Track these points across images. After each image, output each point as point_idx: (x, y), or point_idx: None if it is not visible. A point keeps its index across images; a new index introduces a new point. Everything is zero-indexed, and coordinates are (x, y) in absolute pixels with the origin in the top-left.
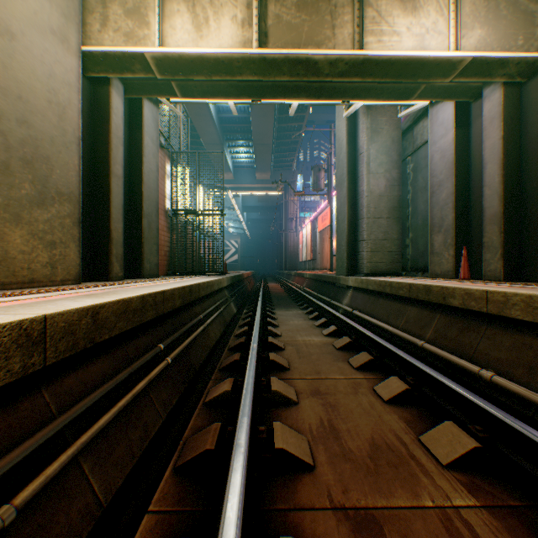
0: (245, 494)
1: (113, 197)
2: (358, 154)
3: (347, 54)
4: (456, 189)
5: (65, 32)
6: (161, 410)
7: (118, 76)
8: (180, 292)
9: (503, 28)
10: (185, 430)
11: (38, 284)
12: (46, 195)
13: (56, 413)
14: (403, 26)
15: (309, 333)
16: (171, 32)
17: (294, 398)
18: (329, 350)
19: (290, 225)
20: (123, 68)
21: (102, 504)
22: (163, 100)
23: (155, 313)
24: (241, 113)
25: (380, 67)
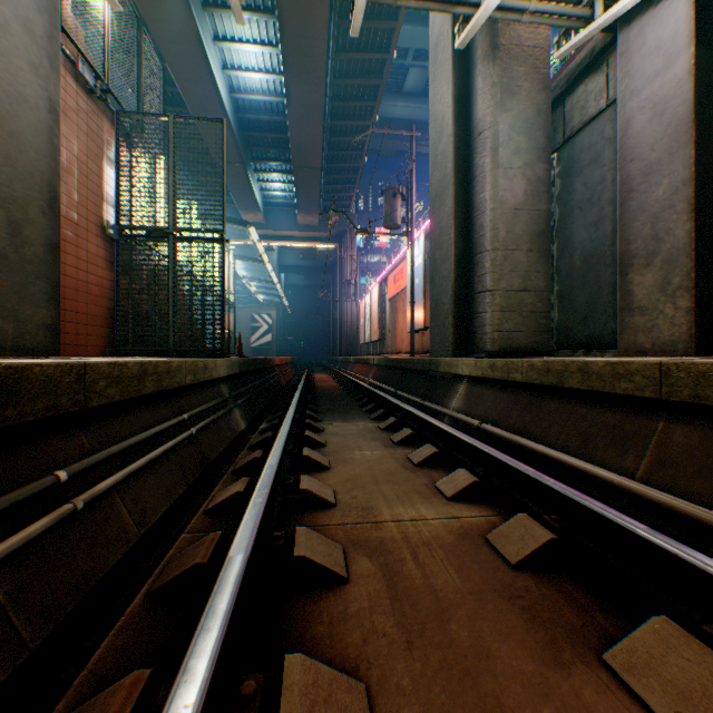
0: None
1: None
2: (475, 135)
3: None
4: (697, 172)
5: None
6: None
7: None
8: None
9: None
10: None
11: None
12: None
13: None
14: None
15: (406, 490)
16: None
17: None
18: (490, 573)
19: (347, 291)
20: None
21: None
22: None
23: None
24: (273, 115)
25: None
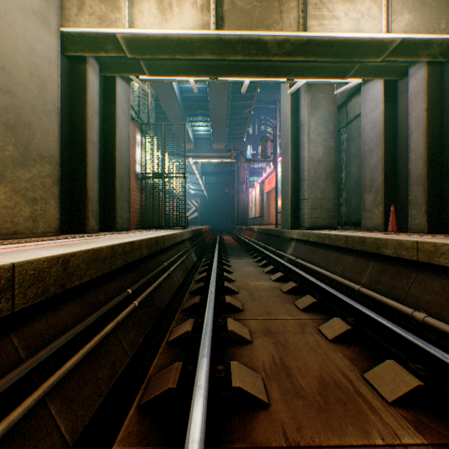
0: (205, 440)
1: (89, 160)
2: (300, 125)
3: (293, 35)
4: (385, 155)
5: (45, 14)
6: (128, 349)
7: (93, 54)
8: (147, 242)
9: (428, 13)
10: (150, 367)
11: (20, 236)
12: (28, 157)
13: (24, 356)
14: (342, 11)
15: (259, 278)
16: (140, 16)
17: (248, 337)
18: (277, 293)
19: (241, 187)
20: (98, 48)
21: (67, 444)
22: (133, 78)
23: (123, 261)
24: (200, 93)
25: (321, 47)
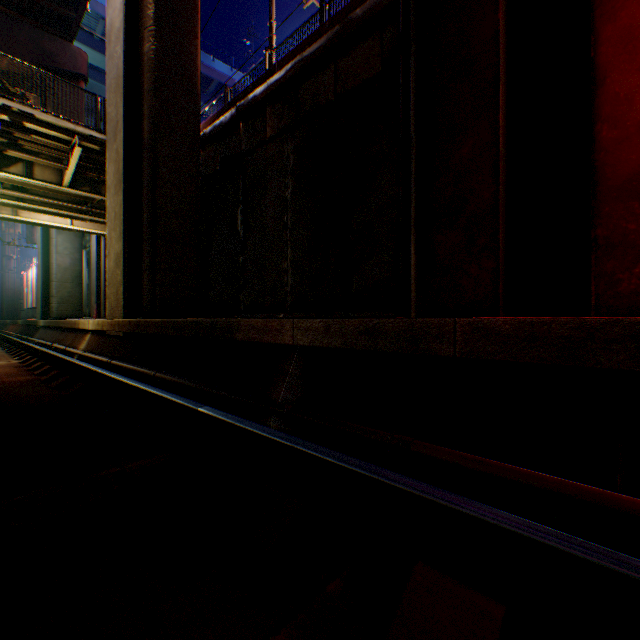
0: None
1: None
2: (52, 238)
3: (10, 217)
4: (99, 275)
5: None
6: None
7: None
8: None
9: None
10: None
11: None
12: None
13: None
14: None
15: None
16: None
17: None
18: None
19: (9, 264)
20: None
21: None
22: None
23: None
24: None
25: (32, 223)
